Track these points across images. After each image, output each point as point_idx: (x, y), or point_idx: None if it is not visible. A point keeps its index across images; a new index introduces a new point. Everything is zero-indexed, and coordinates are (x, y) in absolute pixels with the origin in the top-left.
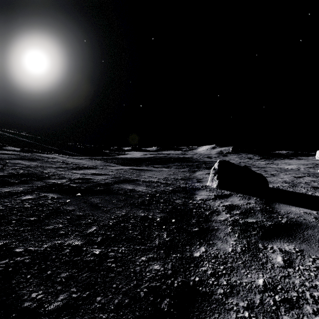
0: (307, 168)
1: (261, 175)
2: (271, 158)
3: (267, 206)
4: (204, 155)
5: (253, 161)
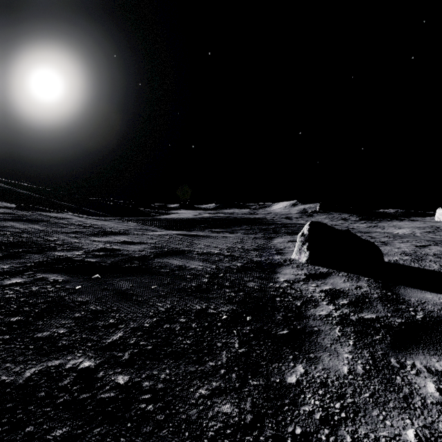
0: (425, 233)
1: (372, 244)
2: (374, 219)
3: (388, 292)
4: (281, 215)
5: (349, 224)
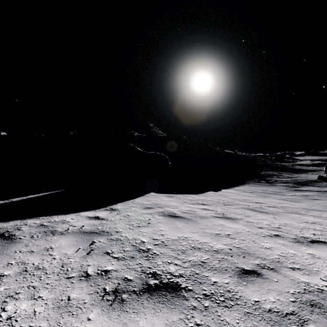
0: None
1: None
2: None
3: None
4: None
5: None
